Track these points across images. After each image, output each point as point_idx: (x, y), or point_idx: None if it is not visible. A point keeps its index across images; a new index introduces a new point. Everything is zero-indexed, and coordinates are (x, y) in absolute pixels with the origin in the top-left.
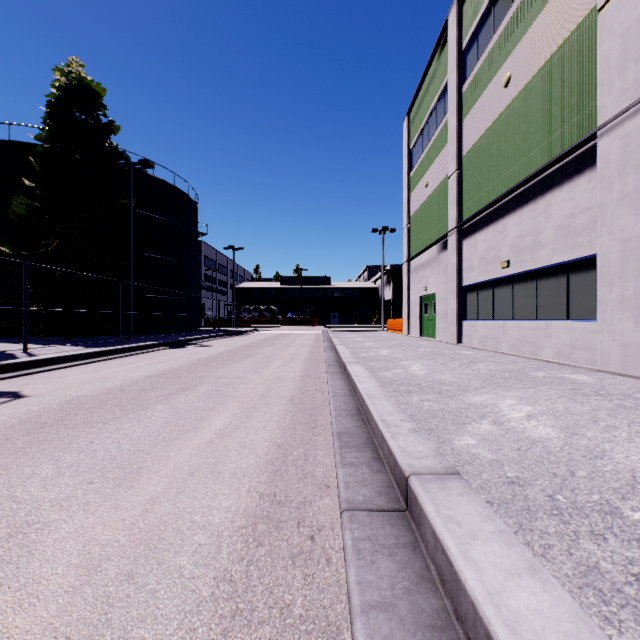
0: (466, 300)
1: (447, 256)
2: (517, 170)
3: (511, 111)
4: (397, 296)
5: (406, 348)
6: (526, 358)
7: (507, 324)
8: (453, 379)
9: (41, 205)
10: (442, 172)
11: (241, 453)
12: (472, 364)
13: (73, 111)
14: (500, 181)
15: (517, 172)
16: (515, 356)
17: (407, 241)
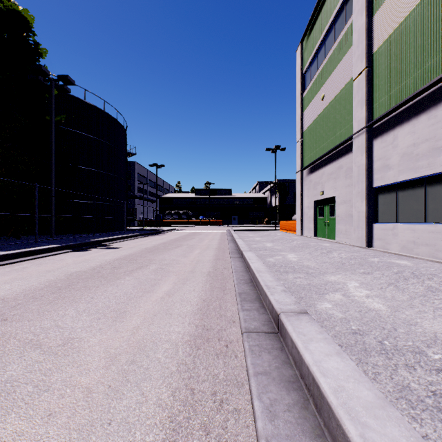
0: (377, 202)
1: (350, 159)
2: None
3: None
4: (282, 203)
5: (313, 251)
6: None
7: None
8: None
9: None
10: (343, 79)
11: None
12: None
13: (3, 35)
14: None
15: None
16: None
17: (300, 153)
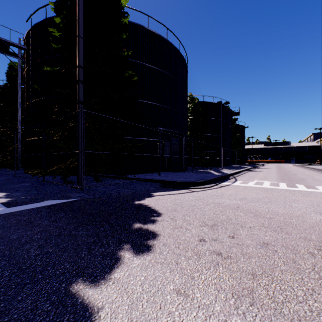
0: None
1: None
2: None
3: None
4: None
5: None
6: None
7: None
8: None
9: None
10: None
11: (301, 169)
12: None
13: None
14: None
15: None
16: None
17: None
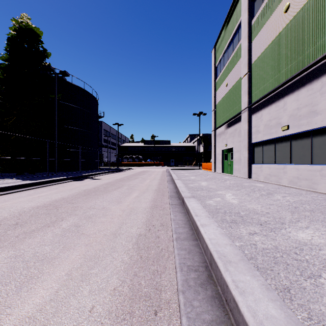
0: (254, 151)
1: (241, 125)
2: (295, 65)
3: (290, 27)
4: (205, 150)
5: (217, 181)
6: (304, 190)
7: (287, 167)
8: (263, 209)
9: (3, 97)
10: (237, 75)
11: None
12: (270, 195)
13: (23, 44)
14: (281, 74)
15: (295, 66)
16: (295, 188)
17: (214, 118)
